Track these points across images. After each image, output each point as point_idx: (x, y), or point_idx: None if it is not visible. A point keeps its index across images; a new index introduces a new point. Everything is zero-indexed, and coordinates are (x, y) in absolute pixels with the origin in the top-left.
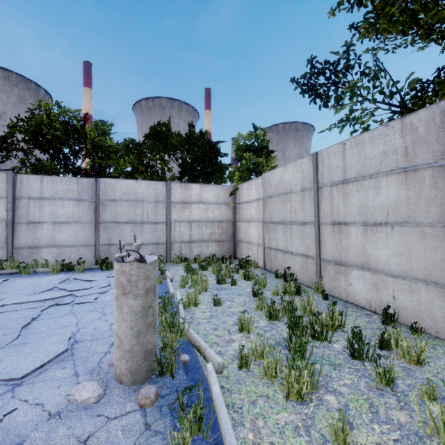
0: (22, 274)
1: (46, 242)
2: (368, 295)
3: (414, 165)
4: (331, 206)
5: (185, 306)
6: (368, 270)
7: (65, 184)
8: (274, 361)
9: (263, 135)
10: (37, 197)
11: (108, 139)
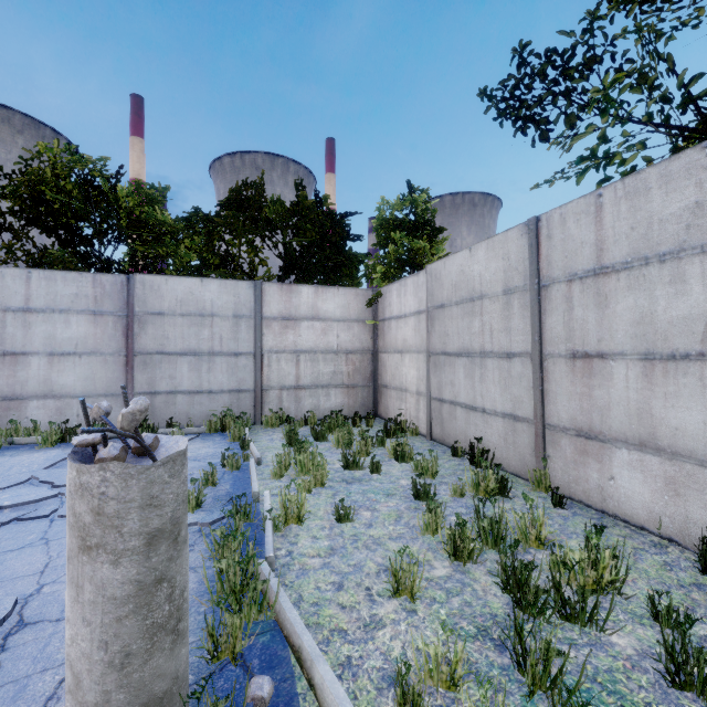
0: None
1: (36, 389)
2: (653, 504)
3: None
4: (568, 321)
5: (277, 524)
6: (654, 451)
7: (72, 285)
8: None
9: (424, 202)
10: (19, 308)
11: (159, 211)
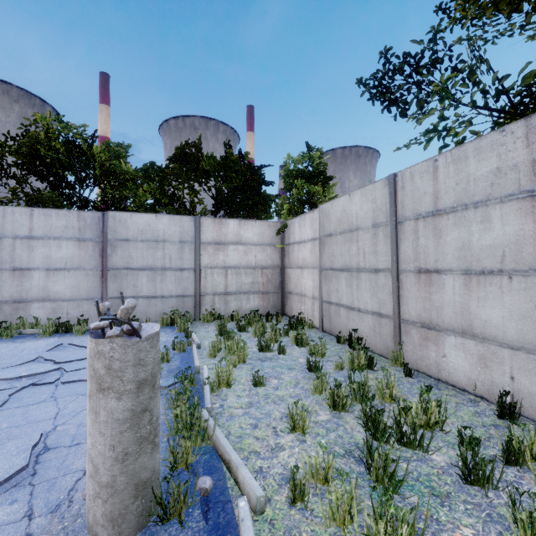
0: (3, 337)
1: (37, 294)
2: (471, 373)
3: None
4: (415, 247)
5: (213, 387)
6: (471, 337)
7: (62, 219)
8: (348, 496)
9: (319, 158)
10: (25, 236)
11: (123, 163)
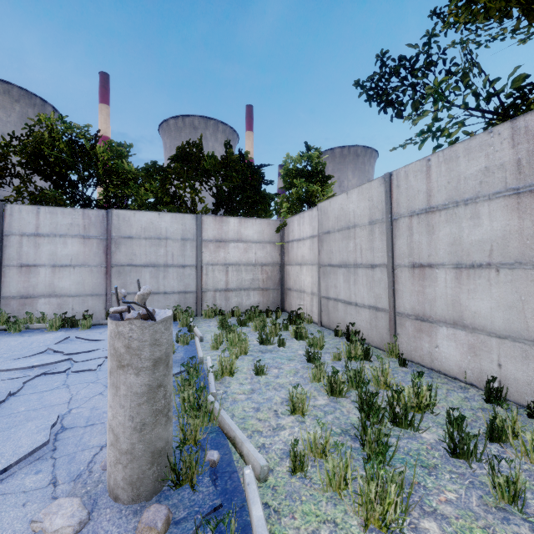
0: (11, 331)
1: (44, 290)
2: (461, 362)
3: (530, 185)
4: (410, 242)
5: (217, 376)
6: (462, 327)
7: (68, 217)
8: (343, 465)
9: (317, 157)
10: (31, 234)
11: (125, 163)
